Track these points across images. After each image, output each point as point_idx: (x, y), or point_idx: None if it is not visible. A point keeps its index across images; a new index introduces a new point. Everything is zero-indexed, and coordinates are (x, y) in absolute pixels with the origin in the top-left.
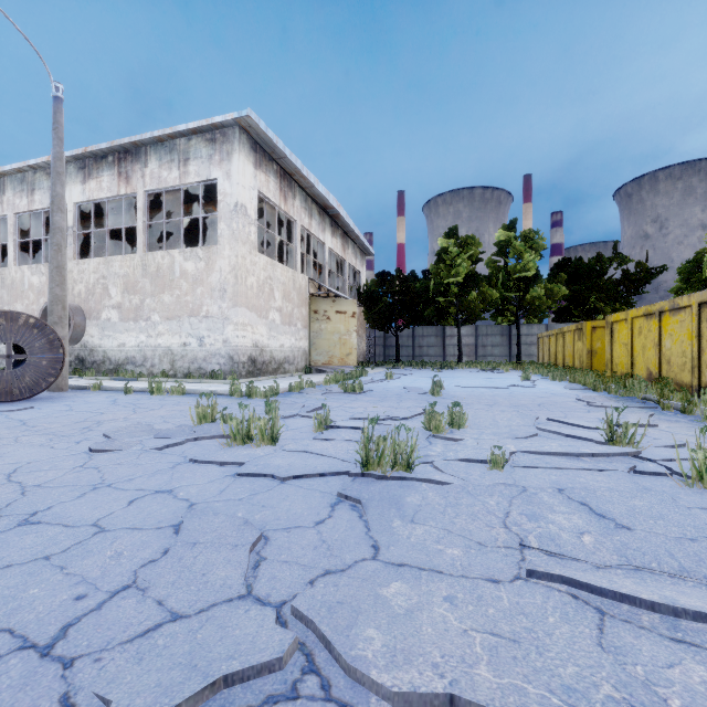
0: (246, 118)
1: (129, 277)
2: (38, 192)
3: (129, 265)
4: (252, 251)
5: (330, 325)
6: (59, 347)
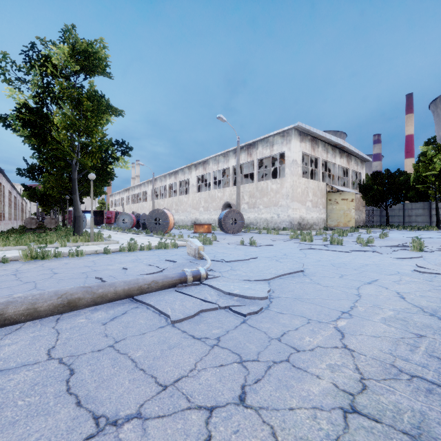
0: (297, 126)
1: (251, 192)
2: (220, 163)
3: (251, 187)
4: (299, 178)
5: (338, 206)
6: (243, 219)
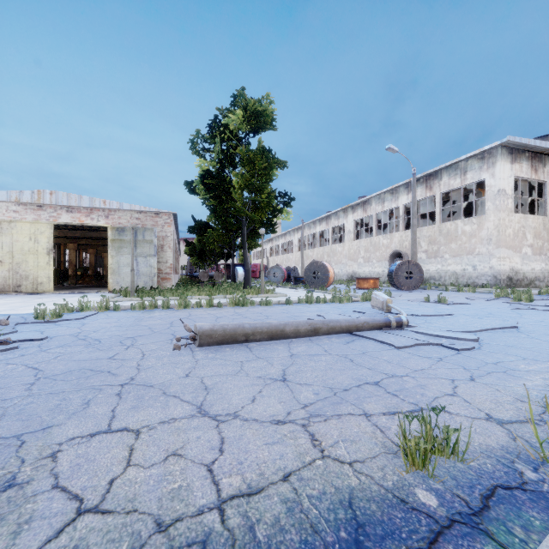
0: (506, 142)
1: (431, 237)
2: (386, 202)
3: (431, 231)
4: (509, 214)
5: None
6: (421, 272)
